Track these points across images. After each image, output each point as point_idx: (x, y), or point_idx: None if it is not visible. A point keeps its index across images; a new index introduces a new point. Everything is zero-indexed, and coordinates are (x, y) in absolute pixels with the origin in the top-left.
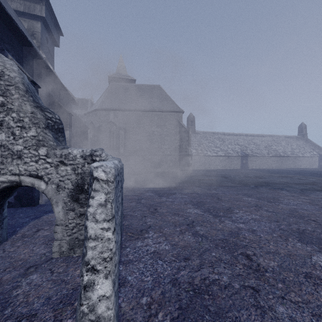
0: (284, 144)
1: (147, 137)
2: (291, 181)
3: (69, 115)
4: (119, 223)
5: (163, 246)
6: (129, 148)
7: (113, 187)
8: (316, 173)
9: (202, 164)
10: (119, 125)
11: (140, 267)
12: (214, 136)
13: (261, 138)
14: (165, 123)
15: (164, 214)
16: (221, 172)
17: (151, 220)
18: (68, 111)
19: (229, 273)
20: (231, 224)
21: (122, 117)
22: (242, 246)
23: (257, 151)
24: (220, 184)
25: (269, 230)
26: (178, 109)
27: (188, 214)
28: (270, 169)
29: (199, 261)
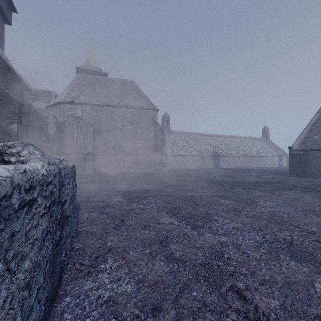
0: (250, 145)
1: (119, 134)
2: (260, 180)
3: (17, 104)
4: (23, 285)
5: (123, 286)
6: (98, 147)
7: None
8: (278, 171)
9: (177, 163)
10: (88, 121)
11: None
12: (188, 136)
13: (231, 139)
14: (139, 120)
15: (132, 227)
16: (195, 171)
17: (113, 238)
18: (16, 99)
19: None
20: (212, 238)
21: (91, 112)
22: (230, 274)
23: (227, 151)
24: (195, 185)
25: (255, 244)
26: (152, 107)
27: (162, 226)
28: (239, 168)
29: (175, 312)
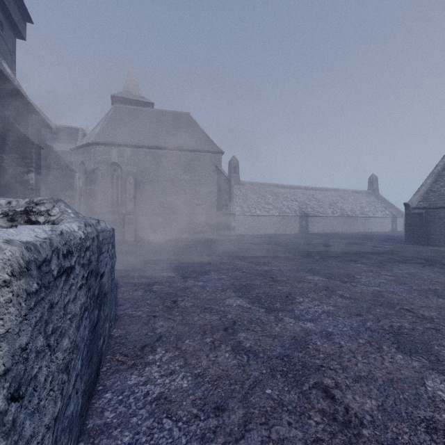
0: (351, 201)
1: (169, 187)
2: (364, 249)
3: (35, 147)
4: (62, 366)
5: (178, 382)
6: (142, 204)
7: (11, 297)
8: (391, 238)
9: (249, 227)
10: (127, 169)
11: (123, 444)
12: (264, 188)
13: (324, 192)
14: (196, 167)
15: (187, 310)
16: (274, 238)
17: (164, 323)
18: (33, 140)
19: (299, 438)
20: (294, 324)
21: (131, 157)
22: (315, 369)
23: (319, 209)
24: (273, 255)
25: (351, 332)
26: (215, 149)
27: (227, 309)
28: (336, 234)
29: (244, 412)
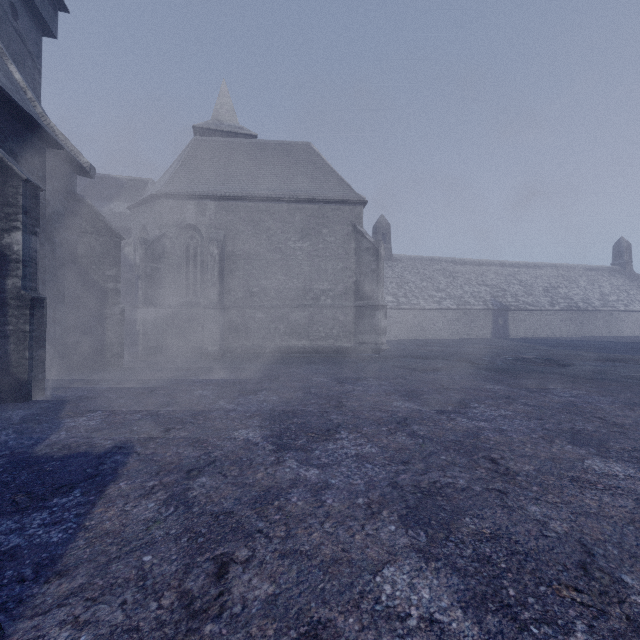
0: (584, 284)
1: (277, 262)
2: None
3: (23, 185)
4: None
5: None
6: (232, 290)
7: None
8: None
9: (407, 327)
10: (210, 234)
11: None
12: (432, 265)
13: (534, 270)
14: (321, 228)
15: (246, 637)
16: (453, 346)
17: None
18: (19, 173)
19: None
20: None
21: (216, 214)
22: None
23: (527, 298)
24: (467, 387)
25: None
26: (352, 197)
27: None
28: (560, 340)
29: None
